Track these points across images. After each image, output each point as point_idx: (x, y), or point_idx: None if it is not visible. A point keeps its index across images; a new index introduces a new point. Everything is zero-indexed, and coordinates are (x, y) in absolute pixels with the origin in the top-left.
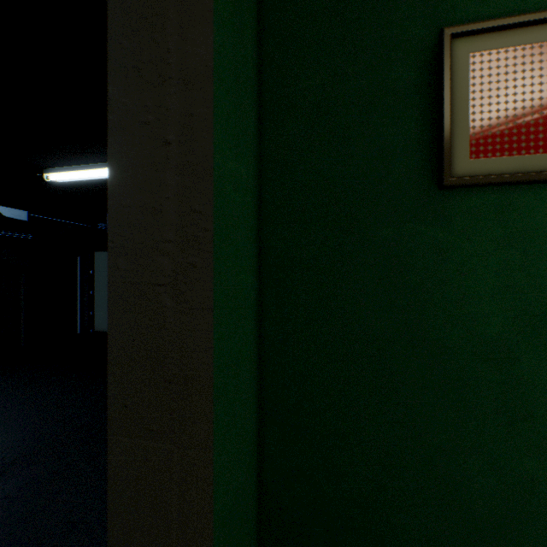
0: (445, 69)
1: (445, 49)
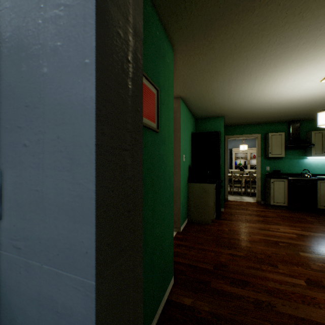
0: None
1: None
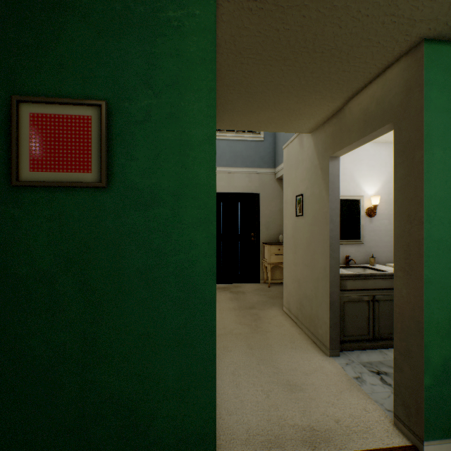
0: (14, 119)
1: (14, 108)
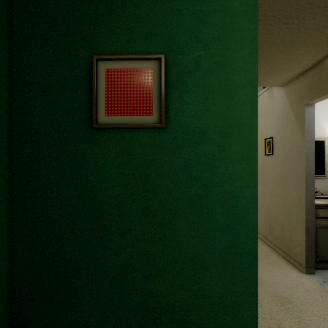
0: (94, 74)
1: (94, 65)
